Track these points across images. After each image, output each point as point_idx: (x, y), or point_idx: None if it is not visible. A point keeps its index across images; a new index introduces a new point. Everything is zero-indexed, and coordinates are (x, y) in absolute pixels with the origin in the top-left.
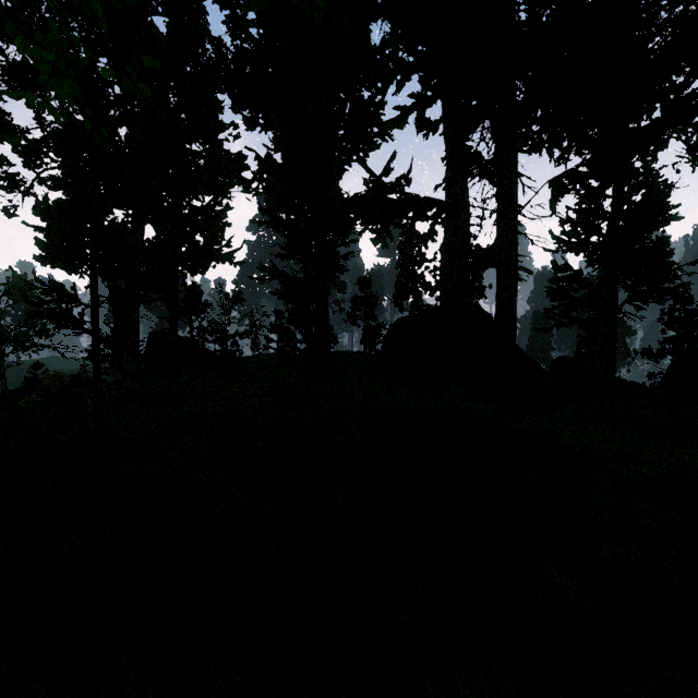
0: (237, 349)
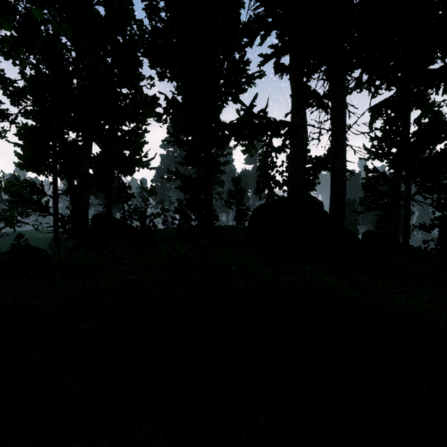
0: (152, 224)
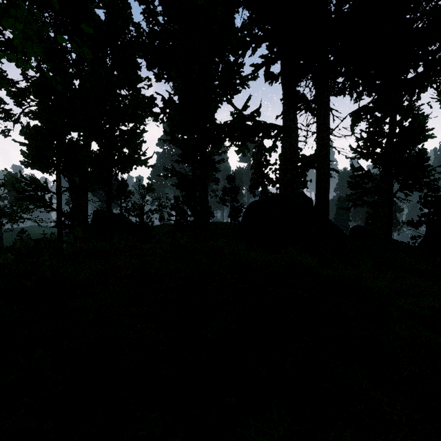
0: (150, 221)
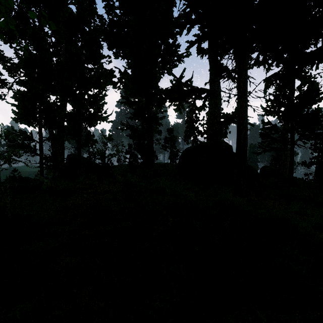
0: (110, 162)
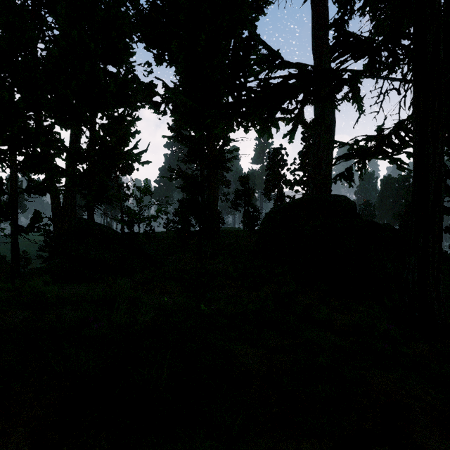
0: (149, 229)
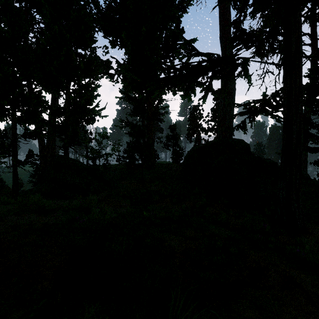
0: (106, 162)
